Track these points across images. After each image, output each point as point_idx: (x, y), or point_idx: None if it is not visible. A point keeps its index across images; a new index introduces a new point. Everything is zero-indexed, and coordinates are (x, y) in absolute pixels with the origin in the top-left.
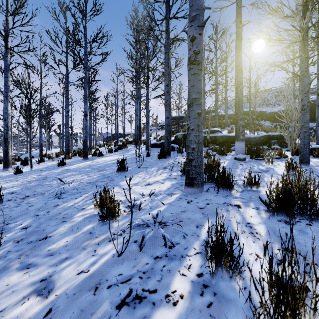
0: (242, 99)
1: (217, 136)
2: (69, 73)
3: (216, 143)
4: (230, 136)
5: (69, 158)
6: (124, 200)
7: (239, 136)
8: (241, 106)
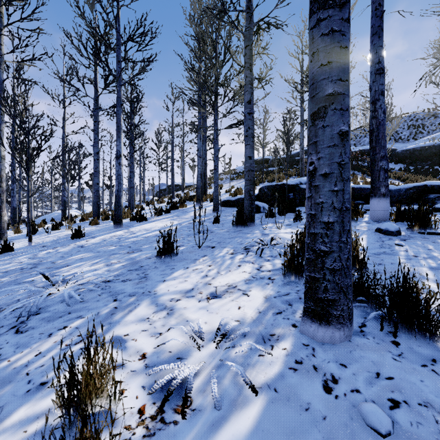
0: (384, 123)
1: None
2: (98, 95)
3: None
4: (354, 187)
5: (95, 224)
6: (151, 355)
7: (378, 189)
8: (382, 134)
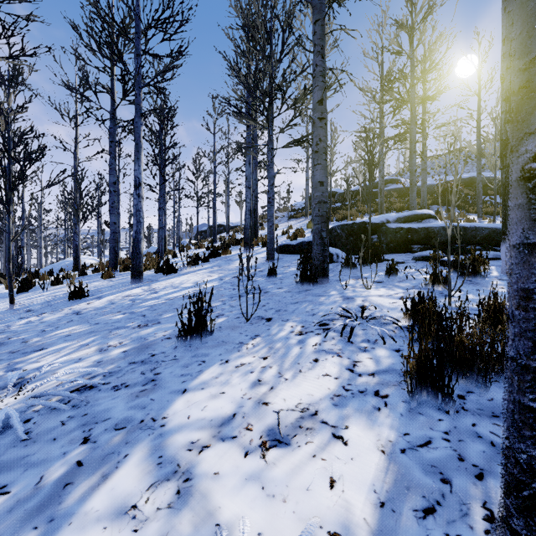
0: None
1: (432, 227)
2: (116, 107)
3: (430, 243)
4: (466, 227)
5: (109, 277)
6: None
7: None
8: None
